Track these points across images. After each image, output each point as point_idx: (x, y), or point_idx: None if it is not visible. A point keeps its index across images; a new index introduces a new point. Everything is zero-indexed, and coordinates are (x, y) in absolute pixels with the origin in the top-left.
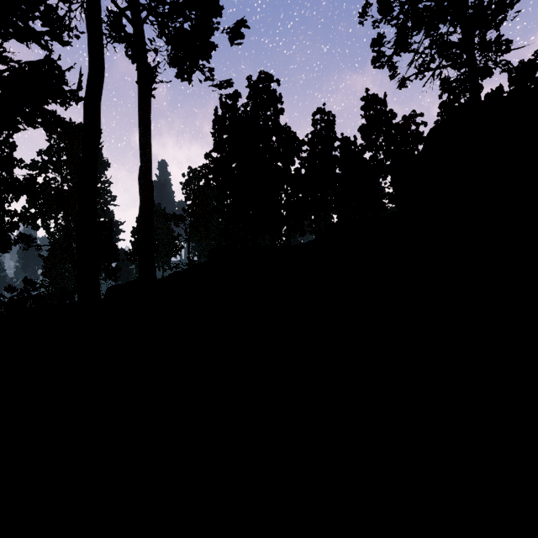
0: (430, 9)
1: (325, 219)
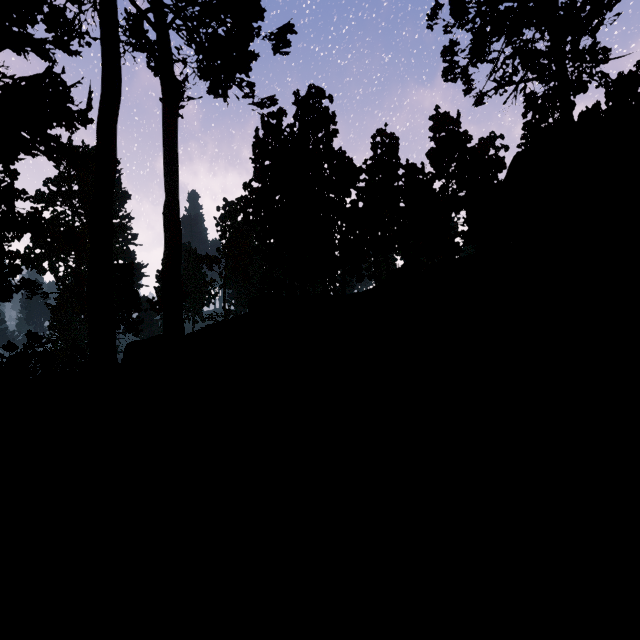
0: (513, 11)
1: (387, 262)
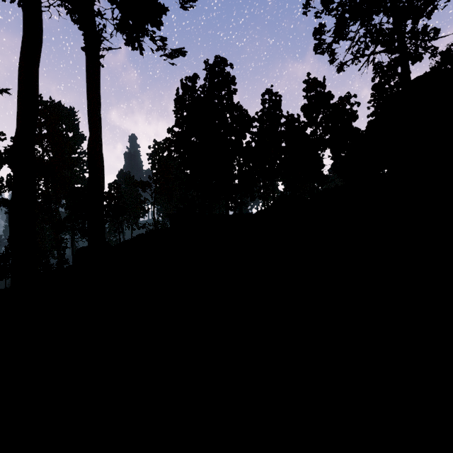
0: (366, 2)
1: (273, 186)
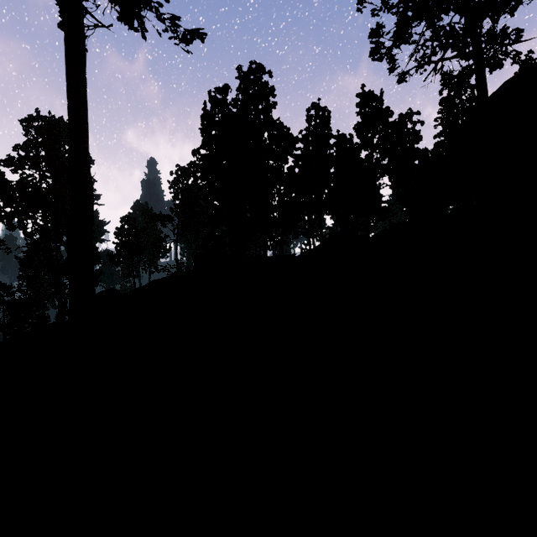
0: None
1: (320, 221)
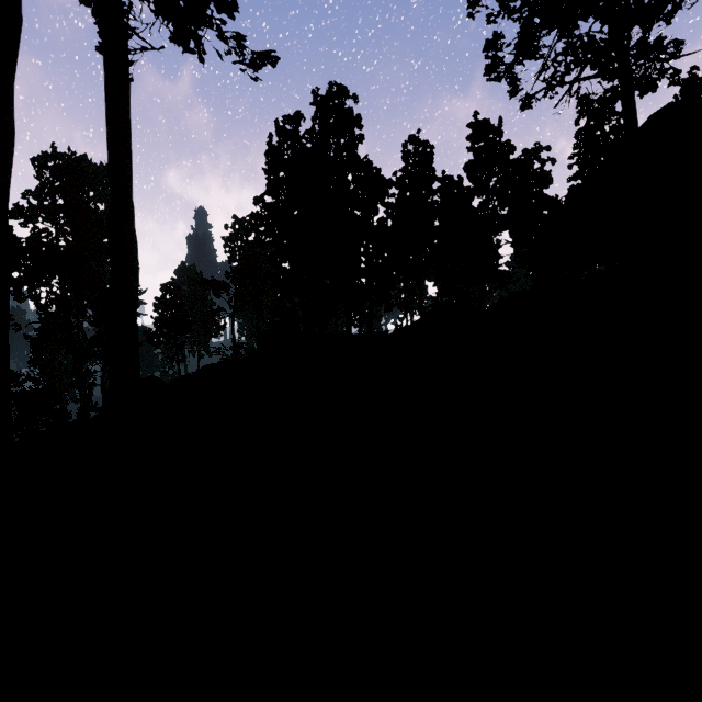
0: None
1: (420, 289)
